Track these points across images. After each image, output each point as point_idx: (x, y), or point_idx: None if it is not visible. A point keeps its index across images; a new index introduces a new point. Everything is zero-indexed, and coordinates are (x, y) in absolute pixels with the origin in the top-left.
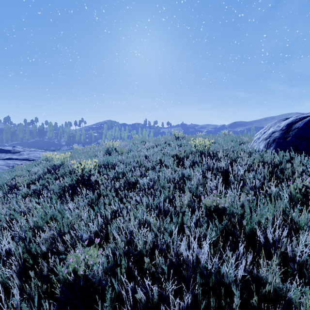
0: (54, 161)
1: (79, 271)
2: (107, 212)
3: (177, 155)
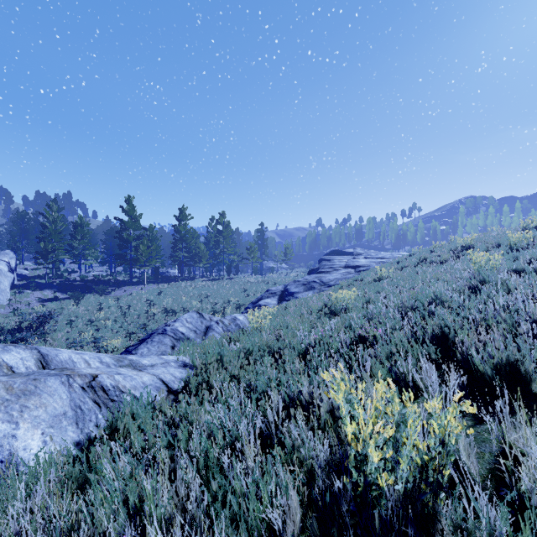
0: (460, 243)
1: None
2: None
3: None
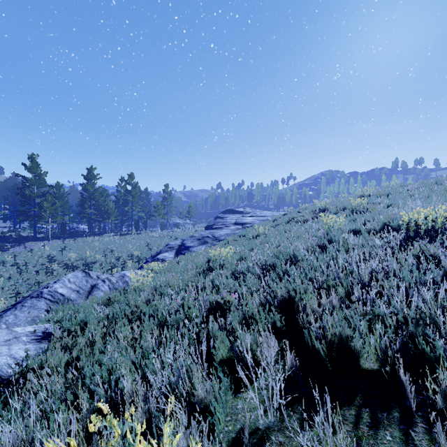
0: (318, 206)
1: (390, 216)
2: (391, 211)
3: (446, 188)
